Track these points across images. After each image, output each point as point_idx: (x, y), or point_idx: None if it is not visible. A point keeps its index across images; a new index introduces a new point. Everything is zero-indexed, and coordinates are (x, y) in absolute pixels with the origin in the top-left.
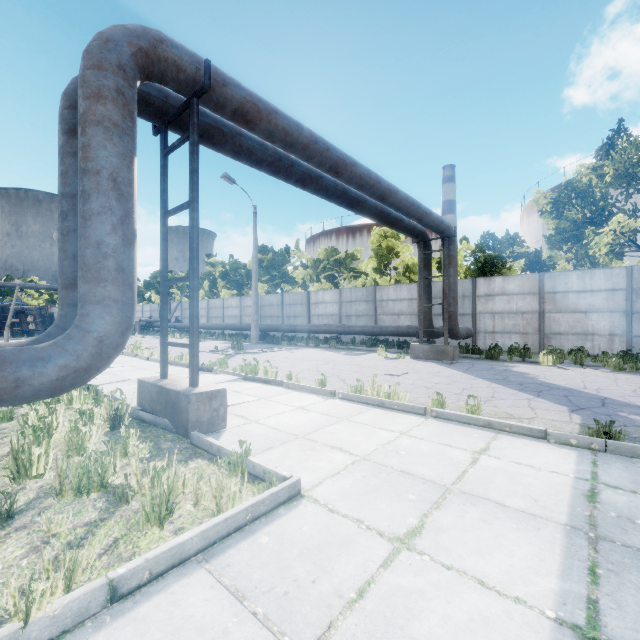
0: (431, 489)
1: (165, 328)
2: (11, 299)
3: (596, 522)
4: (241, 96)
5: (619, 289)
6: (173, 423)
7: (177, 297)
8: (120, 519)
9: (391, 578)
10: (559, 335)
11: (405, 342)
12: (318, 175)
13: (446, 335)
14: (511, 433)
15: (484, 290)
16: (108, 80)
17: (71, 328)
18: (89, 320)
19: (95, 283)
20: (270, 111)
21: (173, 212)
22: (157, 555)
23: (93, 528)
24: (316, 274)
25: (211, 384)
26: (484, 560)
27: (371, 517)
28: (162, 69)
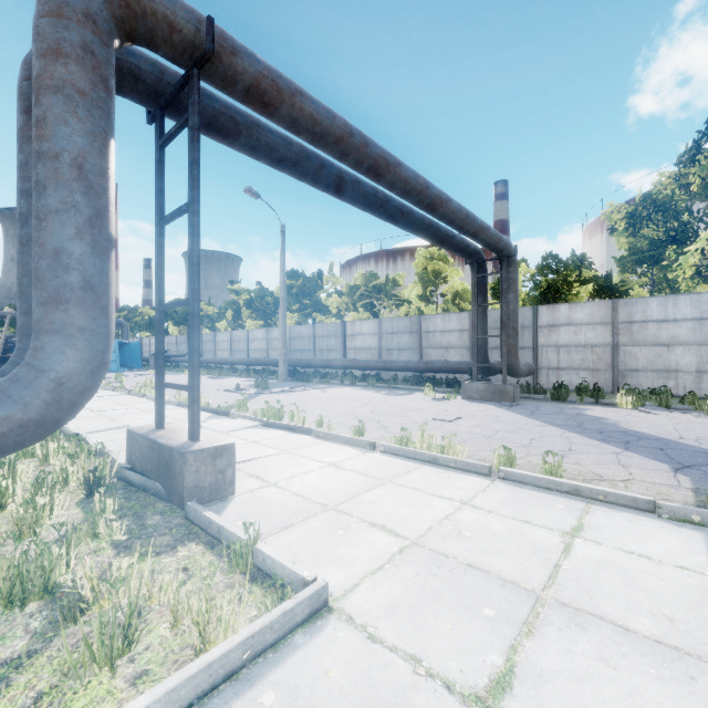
0: (515, 598)
1: (161, 365)
2: (14, 331)
3: None
4: (256, 69)
5: None
6: (166, 488)
7: None
8: (57, 653)
9: None
10: (636, 372)
11: (455, 380)
12: (354, 179)
13: (505, 372)
14: (606, 503)
15: (547, 320)
16: (71, 32)
17: (20, 366)
18: (44, 355)
19: (52, 305)
20: (293, 91)
21: (170, 218)
22: None
23: (11, 671)
24: (352, 302)
25: (217, 437)
26: None
27: (432, 651)
28: (149, 26)
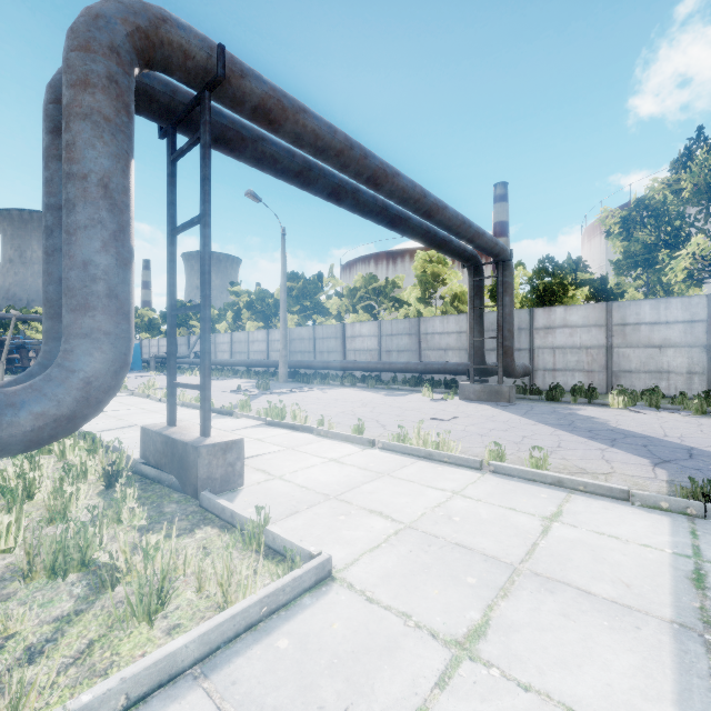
0: (495, 569)
1: (173, 366)
2: (13, 332)
3: (710, 618)
4: (262, 90)
5: (699, 320)
6: (180, 480)
7: (197, 330)
8: (100, 612)
9: (450, 704)
10: (629, 373)
11: (453, 381)
12: (354, 188)
13: (501, 373)
14: (586, 493)
15: (543, 322)
16: (97, 64)
17: (52, 367)
18: (74, 357)
19: (81, 312)
20: (297, 109)
21: (182, 228)
22: (137, 673)
23: (64, 625)
24: (352, 304)
25: (226, 433)
26: (572, 676)
27: (421, 610)
28: (166, 55)
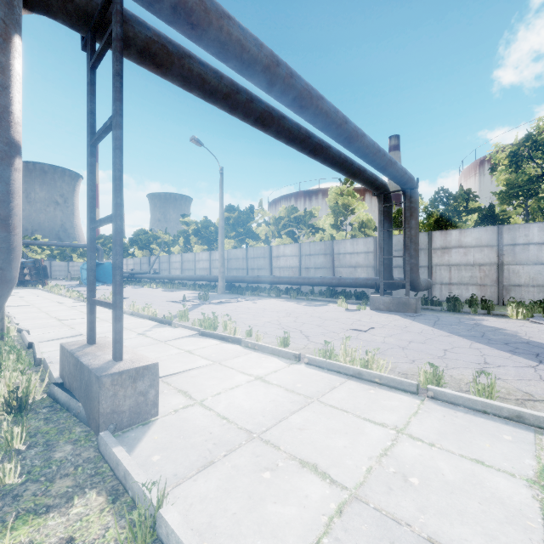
0: None
1: (92, 282)
2: None
3: None
4: None
5: None
6: (85, 411)
7: (156, 252)
8: None
9: None
10: (519, 287)
11: (362, 293)
12: (280, 115)
13: (408, 287)
14: None
15: (440, 243)
16: None
17: None
18: None
19: None
20: (221, 14)
21: (97, 136)
22: None
23: None
24: (277, 230)
25: (142, 355)
26: None
27: None
28: None
